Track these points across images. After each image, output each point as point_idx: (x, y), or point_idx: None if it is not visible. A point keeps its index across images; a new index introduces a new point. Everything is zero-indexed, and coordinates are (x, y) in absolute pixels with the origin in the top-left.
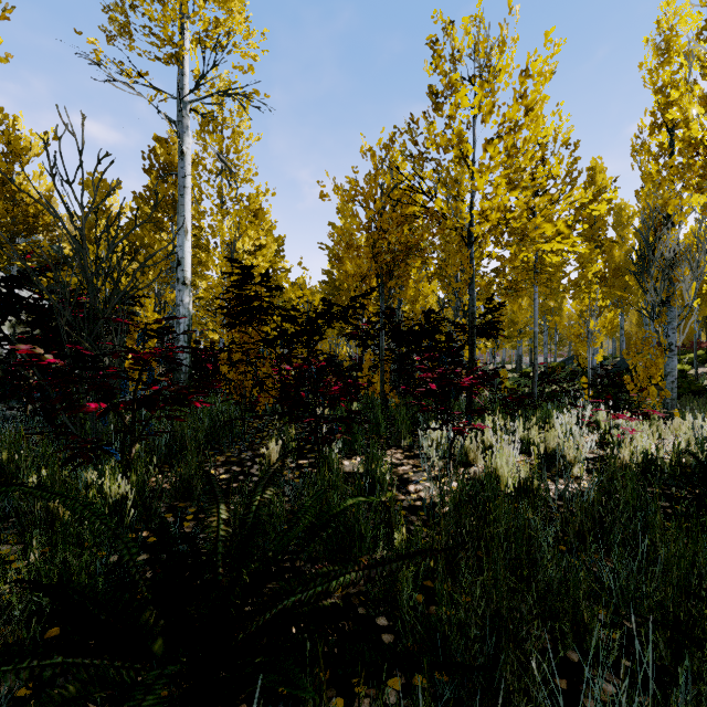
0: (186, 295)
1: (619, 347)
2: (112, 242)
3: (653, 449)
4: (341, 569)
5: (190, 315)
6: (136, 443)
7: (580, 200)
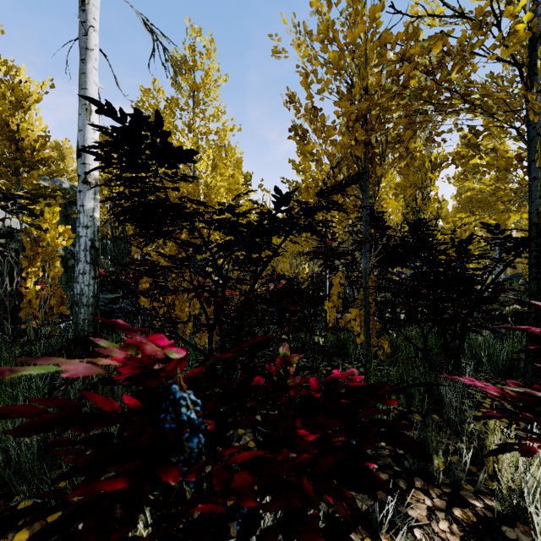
0: (88, 198)
1: None
2: None
3: None
4: None
5: (96, 225)
6: None
7: None
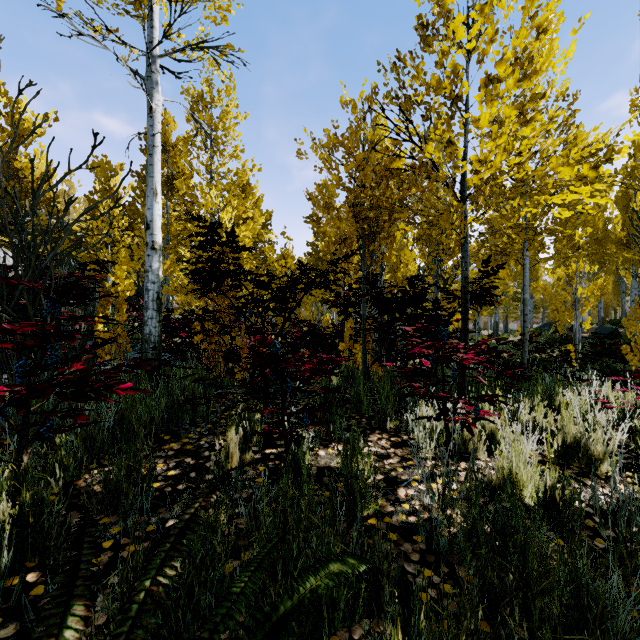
0: (155, 260)
1: (592, 314)
2: (38, 190)
3: None
4: None
5: (160, 281)
6: (28, 448)
7: (595, 145)
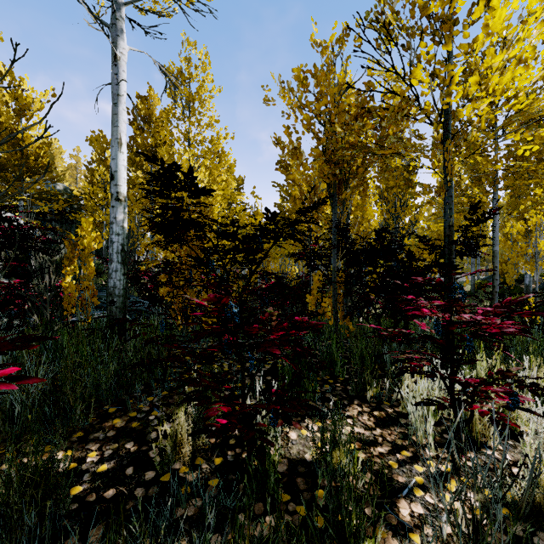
0: (119, 212)
1: None
2: None
3: None
4: None
5: (125, 233)
6: None
7: None
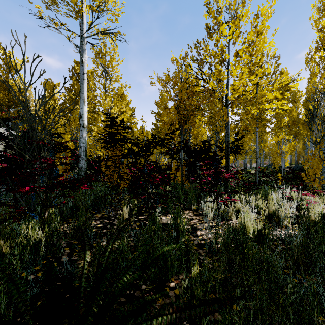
0: (84, 132)
1: (293, 159)
2: (41, 102)
3: (324, 211)
4: (160, 296)
5: (86, 142)
6: (47, 210)
7: (284, 82)
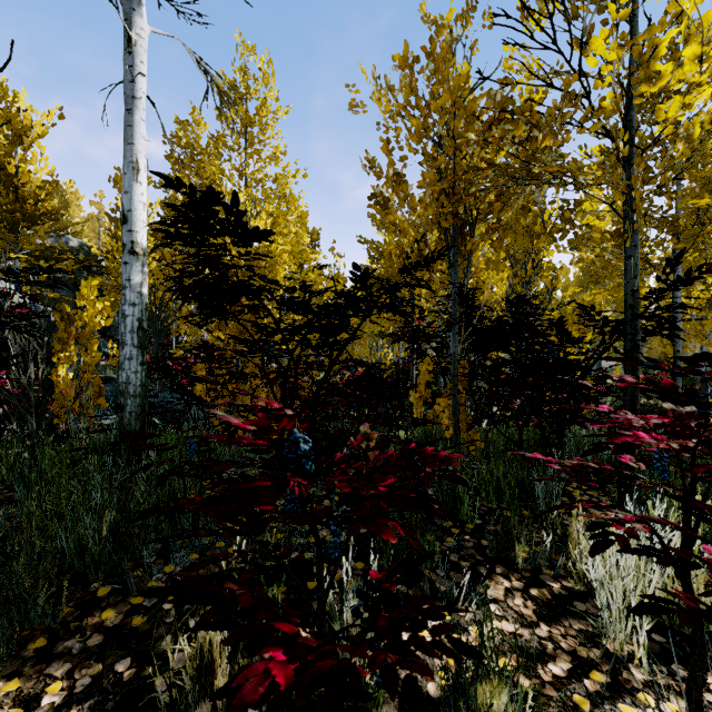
0: (135, 271)
1: None
2: None
3: None
4: None
5: (144, 303)
6: None
7: None
